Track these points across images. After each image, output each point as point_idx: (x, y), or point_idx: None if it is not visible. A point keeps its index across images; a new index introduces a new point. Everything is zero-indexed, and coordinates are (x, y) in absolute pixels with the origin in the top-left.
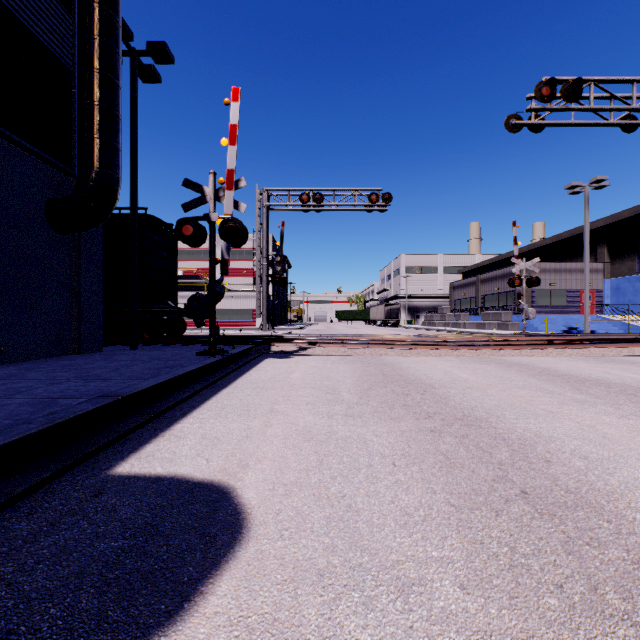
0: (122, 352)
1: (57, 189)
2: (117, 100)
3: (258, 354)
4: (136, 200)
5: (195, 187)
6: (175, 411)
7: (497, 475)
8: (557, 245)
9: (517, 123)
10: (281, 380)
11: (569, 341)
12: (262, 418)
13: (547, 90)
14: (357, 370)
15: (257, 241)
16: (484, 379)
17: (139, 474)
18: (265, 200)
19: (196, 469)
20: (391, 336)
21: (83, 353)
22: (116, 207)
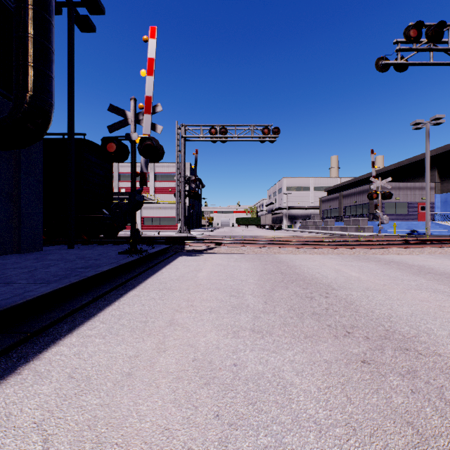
0: (58, 251)
1: None
2: (49, 34)
3: (174, 252)
4: (73, 125)
5: (119, 111)
6: (64, 323)
7: None
8: (399, 170)
9: (386, 63)
10: (188, 279)
11: (422, 241)
12: (157, 336)
13: (414, 32)
14: (257, 268)
15: (177, 164)
16: (375, 278)
17: None
18: (183, 133)
19: None
20: (280, 237)
21: (23, 252)
22: (60, 133)
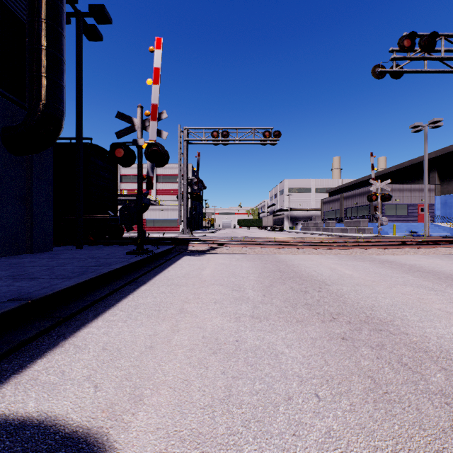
0: (68, 251)
1: (12, 118)
2: (61, 46)
3: (178, 253)
4: (81, 131)
5: (126, 118)
6: (89, 311)
7: (452, 418)
8: (399, 171)
9: (382, 70)
10: (194, 276)
11: (418, 242)
12: (170, 320)
13: (408, 42)
14: (257, 267)
15: (179, 167)
16: (366, 275)
17: (1, 416)
18: (185, 136)
19: (76, 405)
20: (281, 238)
21: (35, 252)
22: (68, 138)
